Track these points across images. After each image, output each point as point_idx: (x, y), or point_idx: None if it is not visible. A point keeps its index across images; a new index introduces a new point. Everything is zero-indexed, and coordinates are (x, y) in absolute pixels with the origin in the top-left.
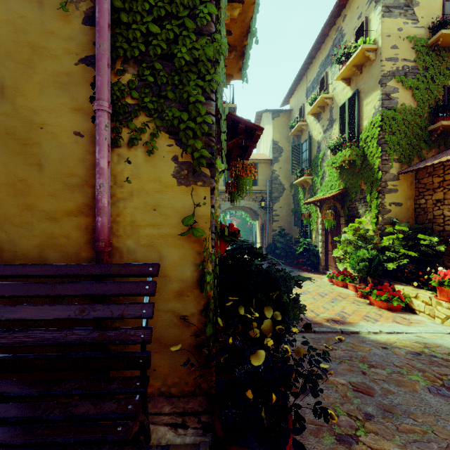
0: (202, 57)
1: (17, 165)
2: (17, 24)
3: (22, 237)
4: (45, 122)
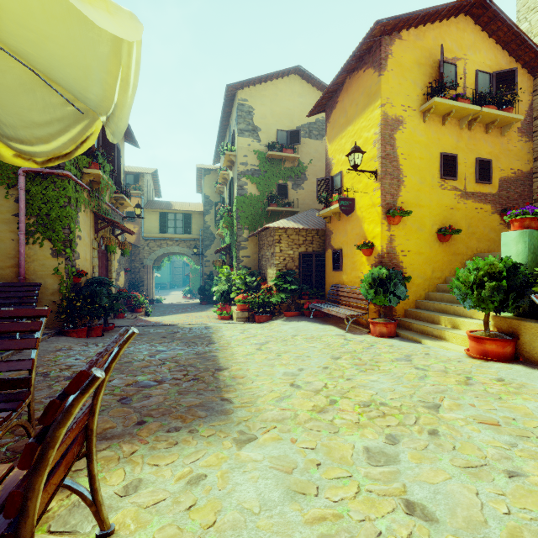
0: (61, 215)
1: None
2: None
3: None
4: None
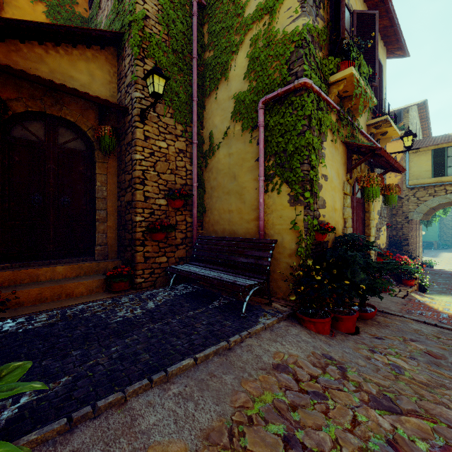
0: (299, 145)
1: (239, 203)
2: (238, 152)
3: (240, 229)
4: (246, 186)
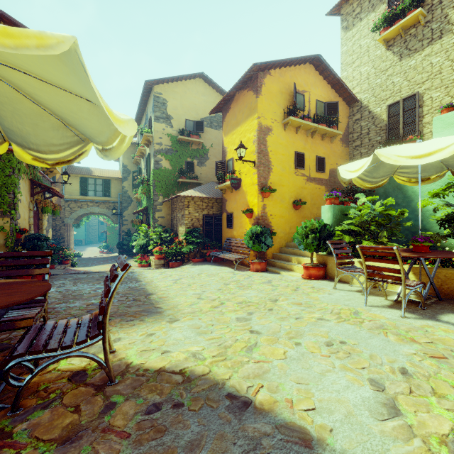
0: (7, 182)
1: None
2: None
3: None
4: None
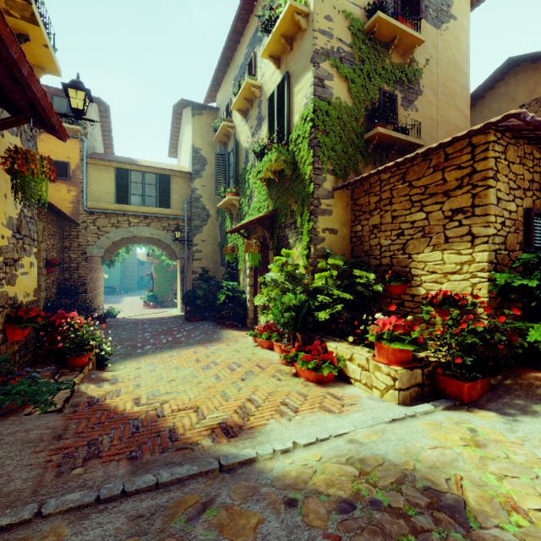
0: None
1: None
2: None
3: None
4: None
